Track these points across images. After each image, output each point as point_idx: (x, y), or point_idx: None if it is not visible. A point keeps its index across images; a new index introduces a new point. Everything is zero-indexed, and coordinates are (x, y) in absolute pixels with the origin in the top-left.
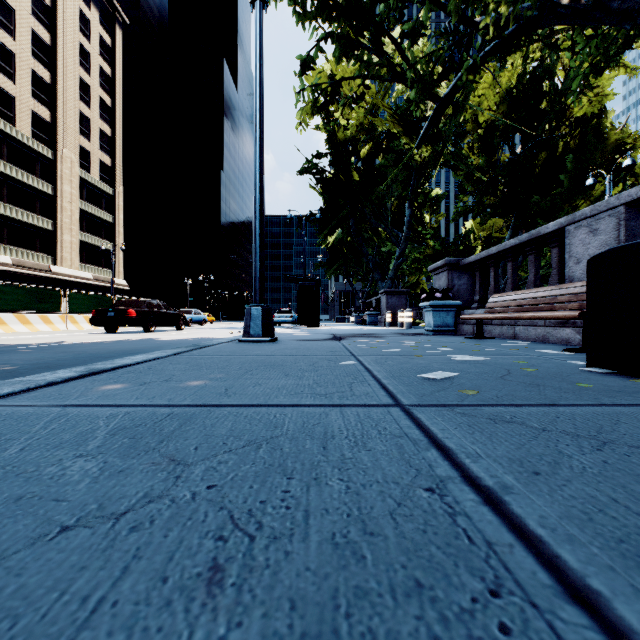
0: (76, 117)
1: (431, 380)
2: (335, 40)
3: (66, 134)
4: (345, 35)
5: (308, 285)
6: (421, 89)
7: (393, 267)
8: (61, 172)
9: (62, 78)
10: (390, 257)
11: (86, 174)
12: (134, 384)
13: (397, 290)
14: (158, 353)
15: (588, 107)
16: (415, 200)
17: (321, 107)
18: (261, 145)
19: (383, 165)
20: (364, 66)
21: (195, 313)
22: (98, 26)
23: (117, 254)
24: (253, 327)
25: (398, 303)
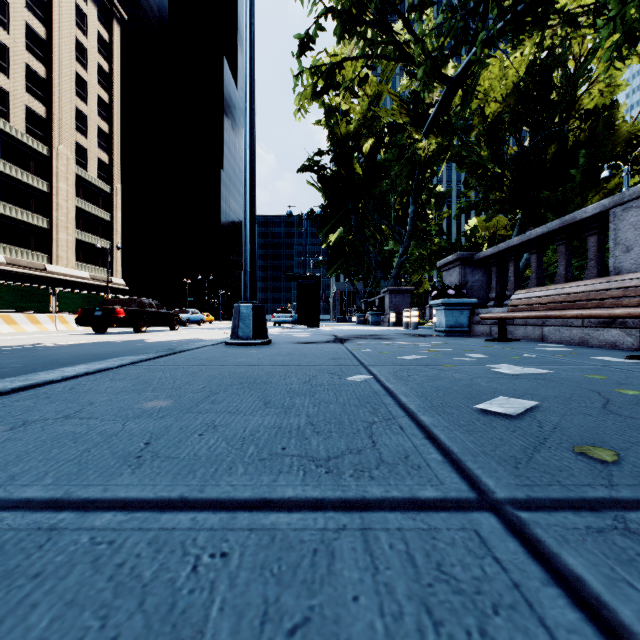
0: (72, 113)
1: (499, 416)
2: (337, 15)
3: (62, 130)
4: (348, 9)
5: (308, 283)
6: (431, 67)
7: (396, 265)
8: (57, 169)
9: (58, 73)
10: (392, 256)
11: (83, 171)
12: (1, 426)
13: (401, 288)
14: (111, 361)
15: (599, 98)
16: (419, 196)
17: (322, 90)
18: (252, 117)
19: (386, 160)
20: (368, 44)
21: (192, 313)
22: (95, 21)
23: (115, 253)
24: (242, 328)
25: (402, 302)
